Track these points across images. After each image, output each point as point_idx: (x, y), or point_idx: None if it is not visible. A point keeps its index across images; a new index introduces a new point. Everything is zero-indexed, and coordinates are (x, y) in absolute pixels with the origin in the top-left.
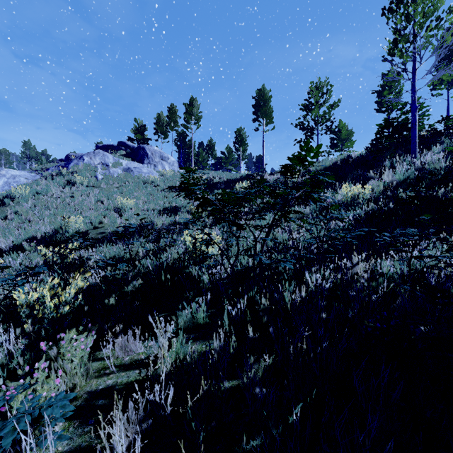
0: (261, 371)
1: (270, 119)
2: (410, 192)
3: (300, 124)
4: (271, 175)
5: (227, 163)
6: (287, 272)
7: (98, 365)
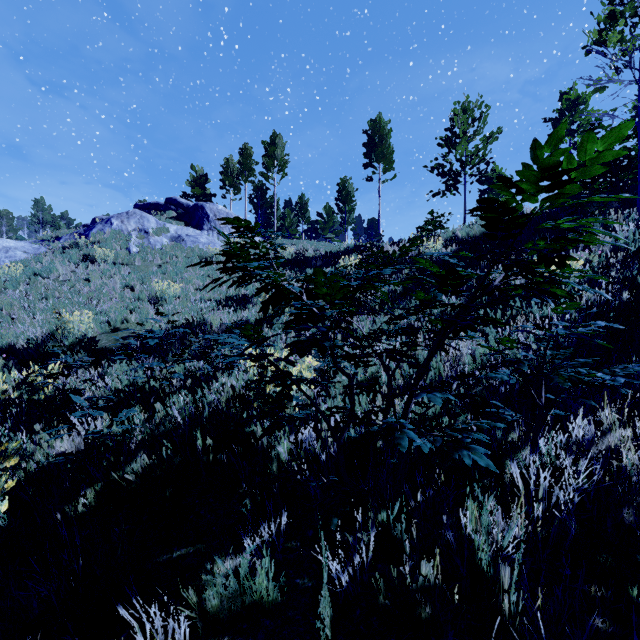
0: None
1: (390, 163)
2: None
3: (438, 168)
4: (394, 246)
5: (326, 230)
6: None
7: None
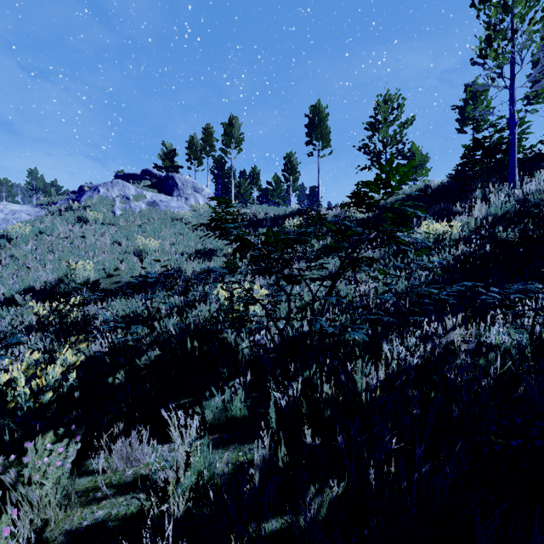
0: (326, 506)
1: (327, 141)
2: (511, 231)
3: (364, 147)
4: (329, 210)
5: (274, 196)
6: (355, 341)
7: (87, 483)
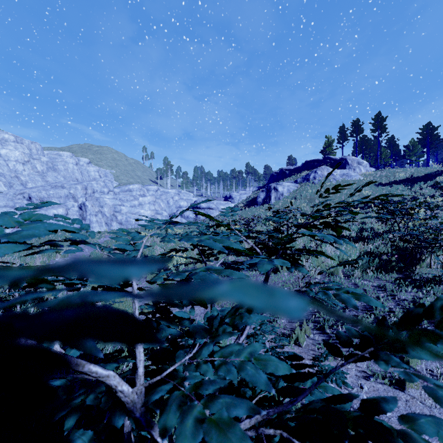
0: None
1: None
2: None
3: None
4: None
5: (411, 156)
6: None
7: None
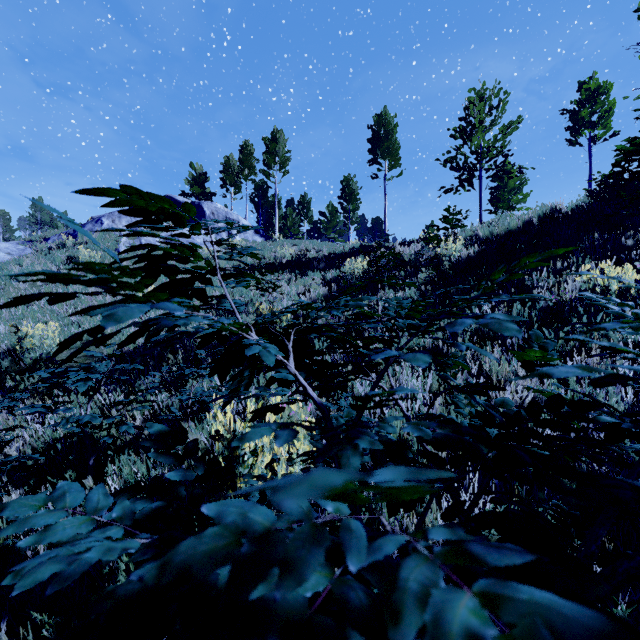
0: None
1: (396, 159)
2: None
3: (452, 161)
4: (405, 246)
5: (329, 230)
6: None
7: None
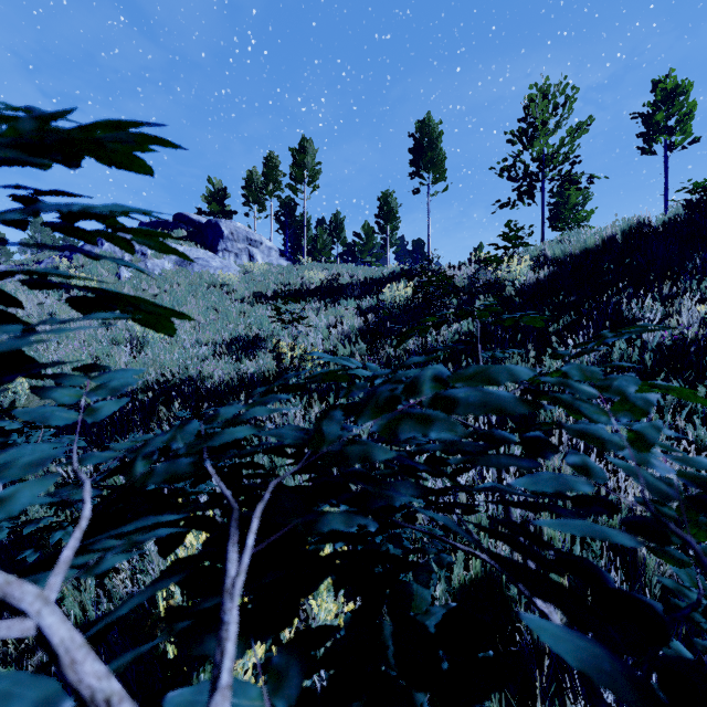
0: None
1: (441, 172)
2: None
3: (510, 169)
4: (455, 270)
5: (364, 252)
6: None
7: None
